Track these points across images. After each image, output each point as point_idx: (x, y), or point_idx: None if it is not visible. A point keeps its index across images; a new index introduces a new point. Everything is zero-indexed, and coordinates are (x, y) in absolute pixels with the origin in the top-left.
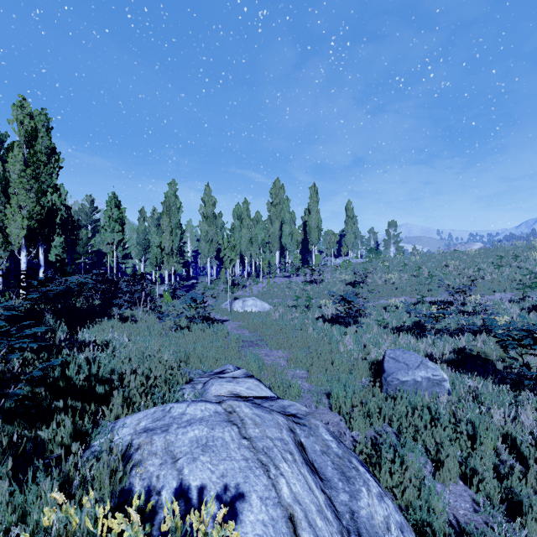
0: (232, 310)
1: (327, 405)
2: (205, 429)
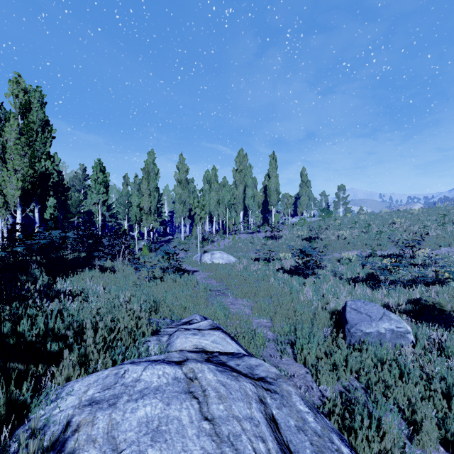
0: (201, 261)
1: (291, 355)
2: (160, 404)
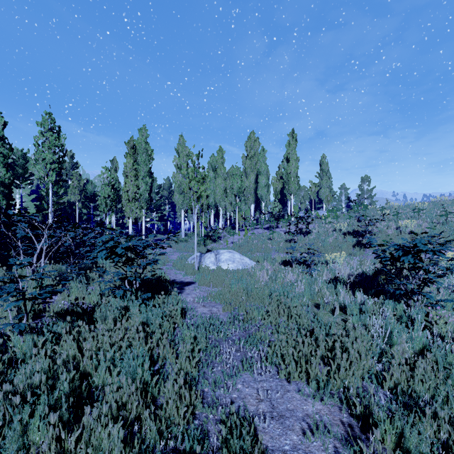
0: (200, 266)
1: None
2: None
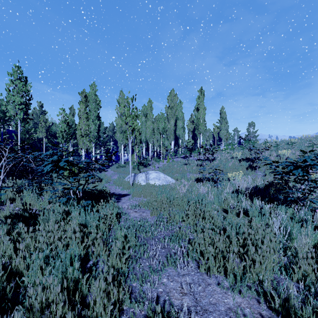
0: (134, 183)
1: None
2: None
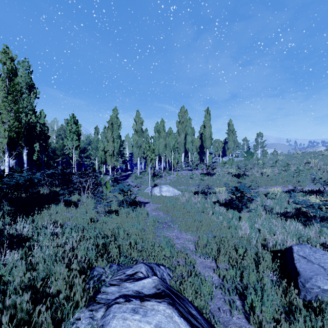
0: (152, 194)
1: (242, 311)
2: None
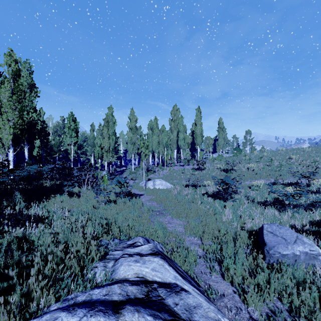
0: (146, 187)
1: (219, 272)
2: None
